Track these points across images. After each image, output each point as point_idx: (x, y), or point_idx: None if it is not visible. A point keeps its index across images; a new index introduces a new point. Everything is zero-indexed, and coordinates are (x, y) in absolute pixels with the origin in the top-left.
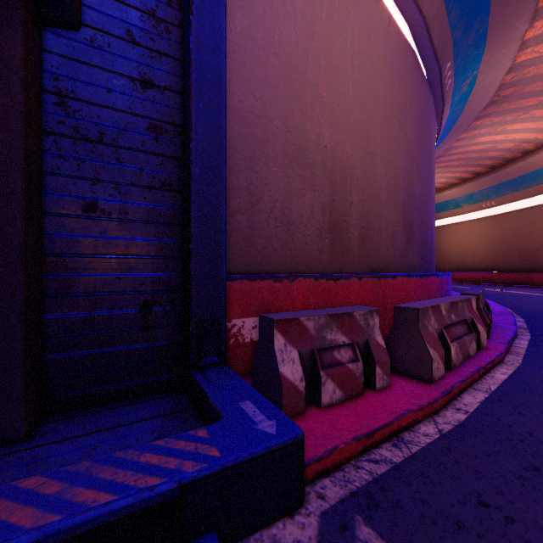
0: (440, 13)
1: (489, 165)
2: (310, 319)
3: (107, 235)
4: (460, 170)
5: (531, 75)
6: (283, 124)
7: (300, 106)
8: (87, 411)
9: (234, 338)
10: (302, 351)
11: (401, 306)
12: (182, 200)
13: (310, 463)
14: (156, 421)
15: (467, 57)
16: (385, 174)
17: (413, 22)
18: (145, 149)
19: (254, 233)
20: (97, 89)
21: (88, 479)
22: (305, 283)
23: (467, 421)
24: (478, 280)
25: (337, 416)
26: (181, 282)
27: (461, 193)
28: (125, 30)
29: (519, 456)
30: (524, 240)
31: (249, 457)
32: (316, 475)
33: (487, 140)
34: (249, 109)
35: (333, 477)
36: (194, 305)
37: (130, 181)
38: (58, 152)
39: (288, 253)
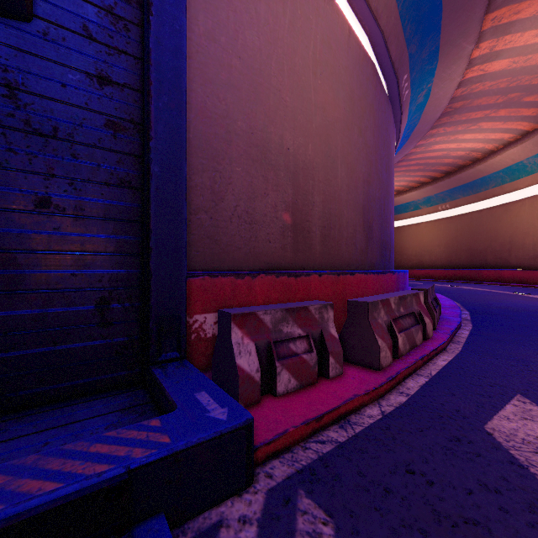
0: (397, 28)
1: (444, 171)
2: (266, 313)
3: (61, 231)
4: (419, 175)
5: (478, 90)
6: (247, 125)
7: (264, 109)
8: (39, 410)
9: (196, 334)
10: (259, 344)
11: (354, 300)
12: (142, 198)
13: (260, 446)
14: (112, 416)
15: (422, 70)
16: (346, 177)
17: (372, 35)
18: (103, 146)
19: (217, 231)
20: (51, 83)
21: (34, 471)
22: (267, 280)
23: (407, 402)
24: (435, 277)
25: (290, 403)
26: (141, 278)
27: (420, 195)
28: (81, 24)
29: (446, 430)
30: (474, 240)
31: (198, 442)
32: (267, 457)
33: (442, 148)
34: (213, 110)
35: (283, 458)
36: (154, 302)
37: (86, 178)
38: (7, 145)
39: (252, 250)
